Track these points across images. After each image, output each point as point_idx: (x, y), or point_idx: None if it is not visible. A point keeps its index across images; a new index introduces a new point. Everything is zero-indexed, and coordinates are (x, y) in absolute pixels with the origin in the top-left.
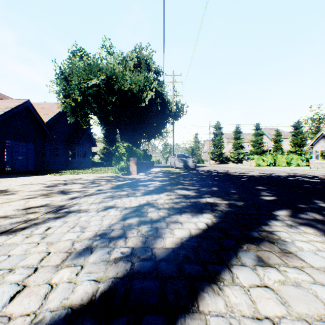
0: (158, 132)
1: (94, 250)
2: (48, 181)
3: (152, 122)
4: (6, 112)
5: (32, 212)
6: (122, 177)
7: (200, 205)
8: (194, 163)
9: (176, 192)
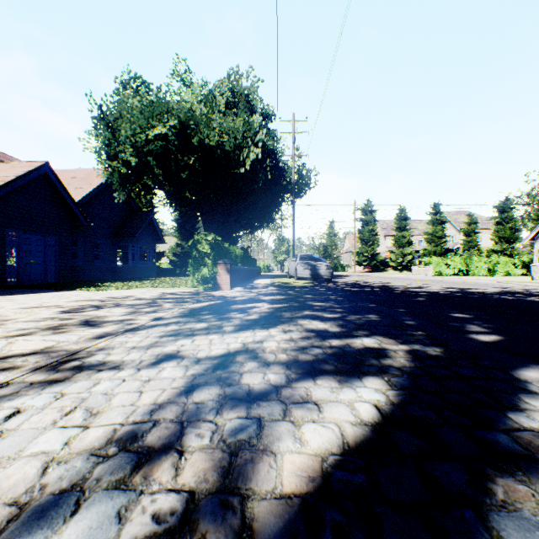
0: (268, 218)
1: (84, 501)
2: (72, 301)
3: (257, 200)
4: (7, 183)
5: (5, 368)
6: (204, 295)
7: (353, 356)
8: (330, 271)
9: (301, 324)
